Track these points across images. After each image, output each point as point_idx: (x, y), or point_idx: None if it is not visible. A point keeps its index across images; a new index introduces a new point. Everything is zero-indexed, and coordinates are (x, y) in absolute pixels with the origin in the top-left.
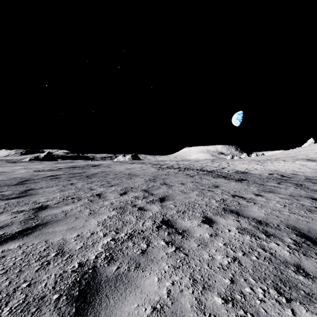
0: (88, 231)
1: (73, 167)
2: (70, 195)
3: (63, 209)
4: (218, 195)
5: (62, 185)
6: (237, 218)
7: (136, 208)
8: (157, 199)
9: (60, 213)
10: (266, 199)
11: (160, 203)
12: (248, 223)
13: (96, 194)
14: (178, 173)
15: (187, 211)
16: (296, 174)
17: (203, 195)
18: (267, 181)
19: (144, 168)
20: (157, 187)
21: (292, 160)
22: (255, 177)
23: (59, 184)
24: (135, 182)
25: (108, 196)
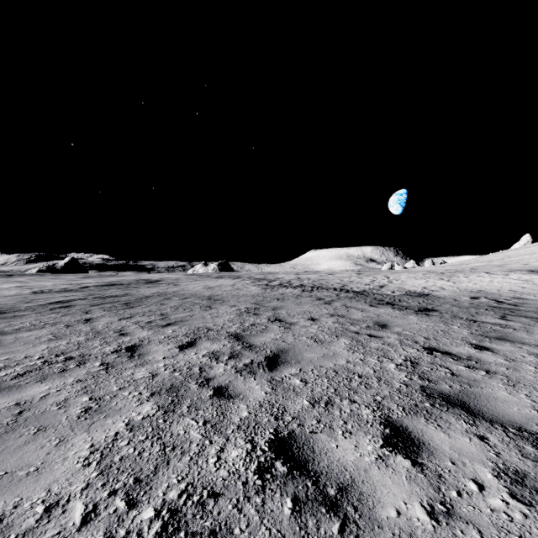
0: (43, 493)
1: (110, 285)
2: (66, 351)
3: (23, 394)
4: (395, 348)
5: (64, 325)
6: (473, 427)
7: (210, 389)
8: (261, 360)
9: (7, 409)
10: (506, 359)
11: (269, 374)
12: (514, 447)
13: (126, 348)
14: (301, 296)
15: (336, 401)
16: (522, 297)
17: (362, 350)
18: (476, 312)
19: (239, 286)
20: (262, 328)
21: (503, 271)
22: (449, 304)
23: (61, 320)
24: (218, 315)
25: (151, 353)
